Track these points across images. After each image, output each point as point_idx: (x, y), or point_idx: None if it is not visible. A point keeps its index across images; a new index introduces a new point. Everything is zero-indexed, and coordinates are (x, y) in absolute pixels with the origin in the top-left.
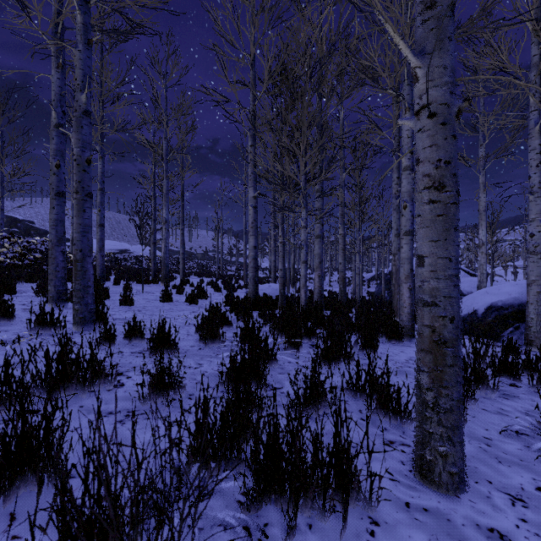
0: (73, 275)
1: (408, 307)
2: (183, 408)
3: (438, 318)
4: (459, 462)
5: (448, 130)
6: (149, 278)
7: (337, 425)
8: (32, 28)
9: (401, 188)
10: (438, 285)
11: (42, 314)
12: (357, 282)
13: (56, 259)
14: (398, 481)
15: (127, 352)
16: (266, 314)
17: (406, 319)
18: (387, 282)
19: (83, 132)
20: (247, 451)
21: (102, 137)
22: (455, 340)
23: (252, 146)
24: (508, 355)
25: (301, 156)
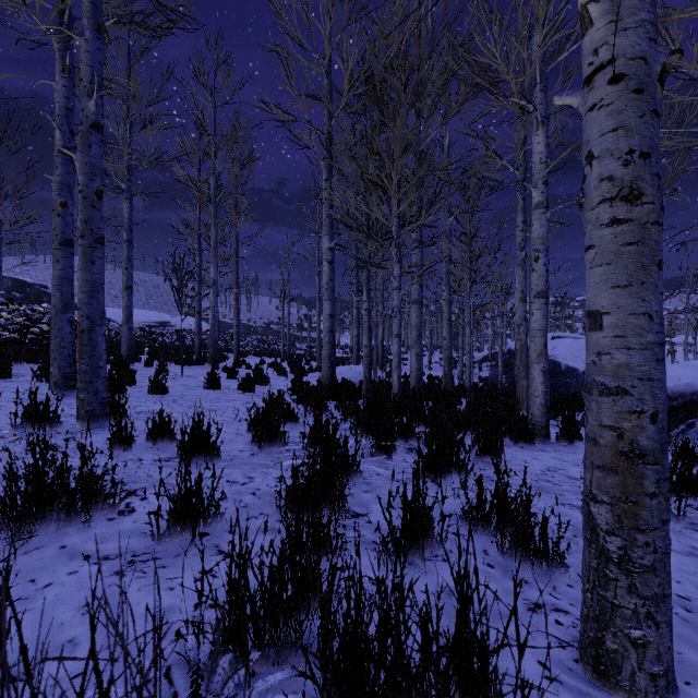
0: (78, 351)
1: (541, 396)
2: (218, 549)
3: (628, 414)
4: (664, 655)
5: (645, 102)
6: (192, 358)
7: (464, 598)
8: (18, 5)
9: (532, 232)
10: (628, 359)
11: (33, 406)
12: (467, 363)
13: (61, 331)
14: (560, 681)
15: (148, 460)
16: (346, 406)
17: (538, 412)
18: (505, 364)
19: (91, 153)
20: (313, 625)
21: (130, 171)
22: (657, 451)
23: (327, 181)
24: (692, 465)
25: (393, 191)
